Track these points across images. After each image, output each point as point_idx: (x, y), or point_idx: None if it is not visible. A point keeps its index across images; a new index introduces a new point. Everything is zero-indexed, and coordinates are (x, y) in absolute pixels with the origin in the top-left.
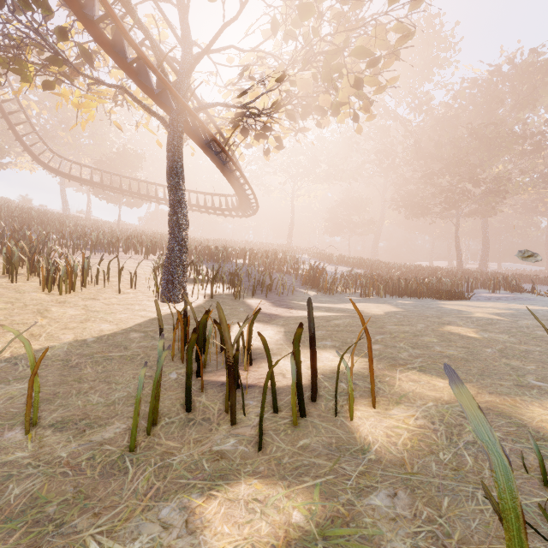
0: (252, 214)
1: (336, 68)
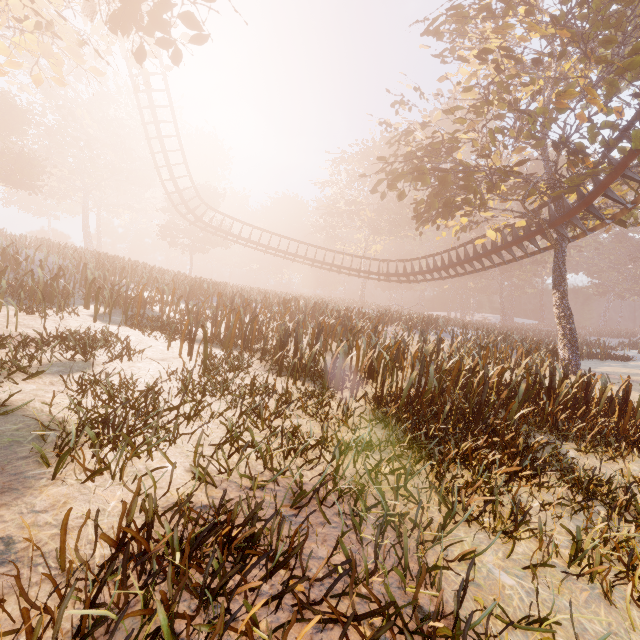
0: (419, 282)
1: (635, 217)
